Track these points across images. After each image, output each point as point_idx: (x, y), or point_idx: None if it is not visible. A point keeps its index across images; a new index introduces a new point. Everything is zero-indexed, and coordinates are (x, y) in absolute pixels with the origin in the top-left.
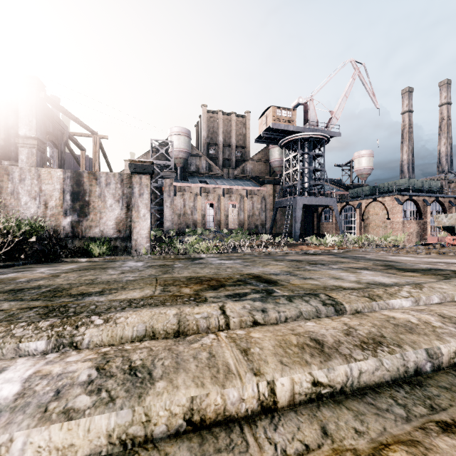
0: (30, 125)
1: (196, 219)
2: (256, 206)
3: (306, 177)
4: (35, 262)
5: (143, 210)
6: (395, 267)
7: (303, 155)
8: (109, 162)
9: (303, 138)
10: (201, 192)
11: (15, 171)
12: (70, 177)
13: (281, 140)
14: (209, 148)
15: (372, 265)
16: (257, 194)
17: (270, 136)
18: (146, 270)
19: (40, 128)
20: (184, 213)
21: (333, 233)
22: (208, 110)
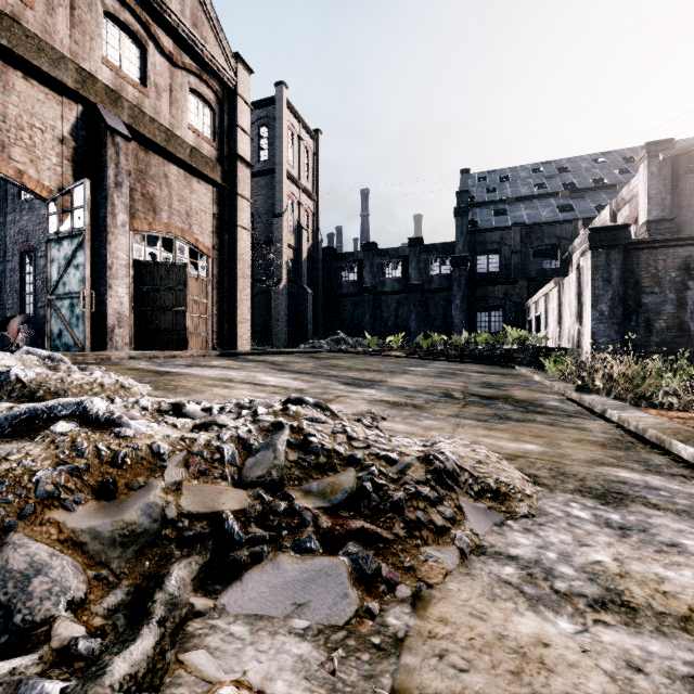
0: (644, 208)
1: None
2: None
3: None
4: (499, 365)
5: (588, 307)
6: (270, 363)
7: None
8: None
9: None
10: None
11: (564, 283)
12: (577, 278)
13: None
14: None
15: (288, 365)
16: None
17: None
18: (388, 361)
19: (660, 204)
20: None
21: None
22: None
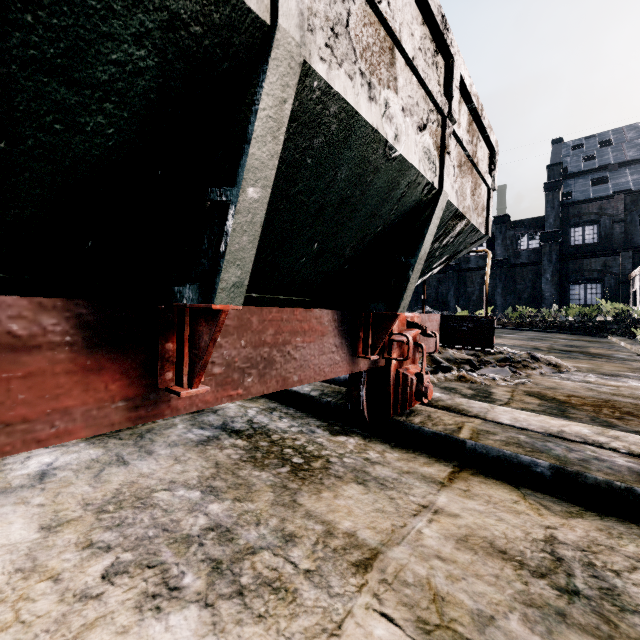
0: None
1: None
2: None
3: None
4: (590, 335)
5: None
6: None
7: None
8: None
9: None
10: None
11: None
12: None
13: None
14: None
15: None
16: None
17: None
18: None
19: None
20: None
21: None
22: None
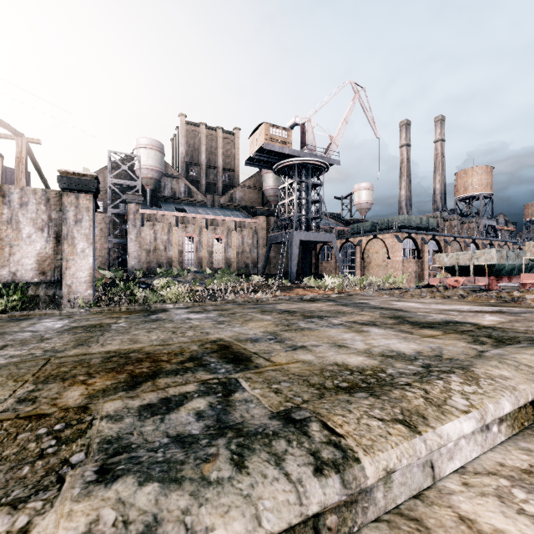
0: None
1: (171, 256)
2: (247, 241)
3: (304, 209)
4: None
5: (81, 243)
6: (407, 320)
7: (300, 183)
8: (44, 177)
9: (301, 164)
10: (177, 222)
11: None
12: None
13: (276, 164)
14: (188, 168)
15: (380, 317)
16: (248, 227)
17: (263, 158)
18: (54, 338)
19: None
20: (155, 248)
21: (333, 273)
22: (187, 122)
